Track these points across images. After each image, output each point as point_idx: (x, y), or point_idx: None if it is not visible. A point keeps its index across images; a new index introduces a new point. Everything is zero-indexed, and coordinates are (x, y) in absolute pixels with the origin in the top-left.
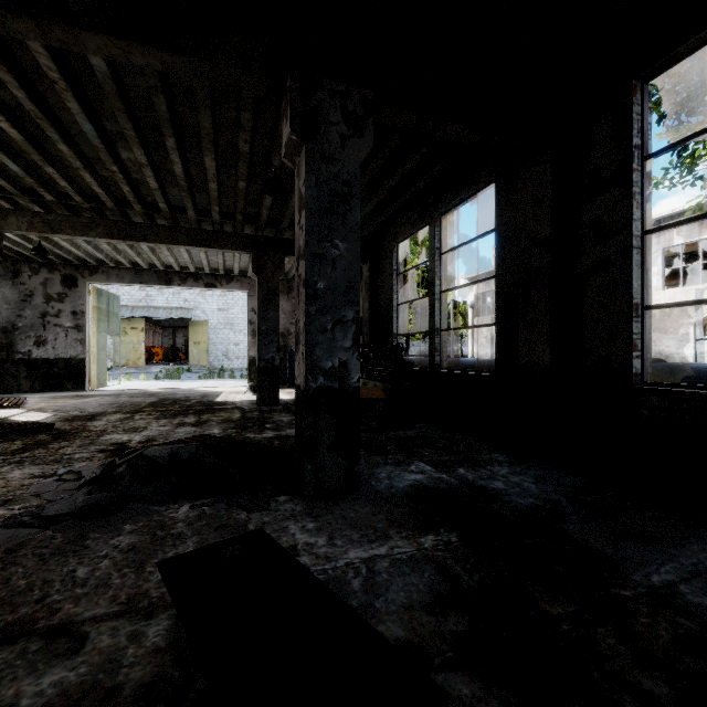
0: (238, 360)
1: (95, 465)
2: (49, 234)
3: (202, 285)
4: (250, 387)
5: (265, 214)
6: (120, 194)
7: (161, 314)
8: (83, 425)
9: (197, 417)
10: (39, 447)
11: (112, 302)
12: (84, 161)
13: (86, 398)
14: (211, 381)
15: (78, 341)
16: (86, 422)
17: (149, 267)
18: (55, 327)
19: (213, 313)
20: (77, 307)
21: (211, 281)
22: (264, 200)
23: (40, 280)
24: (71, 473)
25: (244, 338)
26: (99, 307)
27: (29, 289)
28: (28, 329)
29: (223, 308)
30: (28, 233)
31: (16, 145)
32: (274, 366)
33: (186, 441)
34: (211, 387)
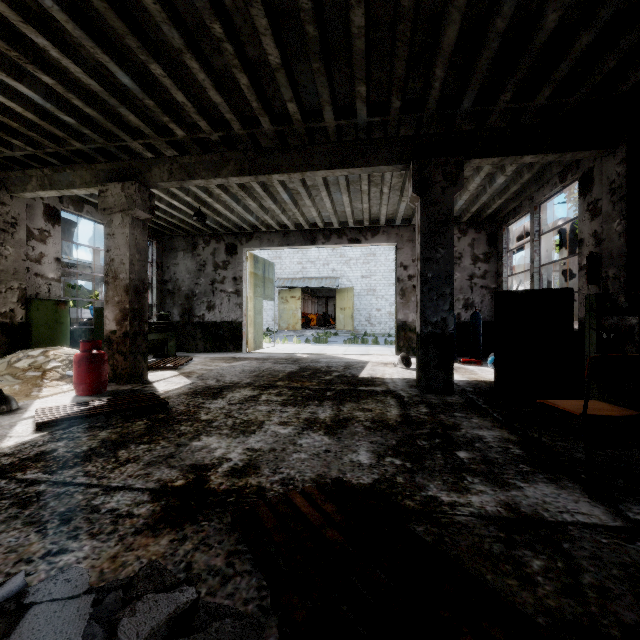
0: (379, 325)
1: (85, 574)
2: (187, 182)
3: (346, 241)
4: (401, 358)
5: (438, 81)
6: (245, 108)
7: (313, 283)
8: (198, 406)
9: (334, 406)
10: (104, 454)
11: (267, 268)
12: (183, 33)
13: (237, 361)
14: (355, 346)
15: (238, 306)
16: (206, 400)
17: (295, 228)
18: (221, 293)
19: (357, 280)
20: (237, 273)
21: (355, 235)
22: (444, 33)
23: (210, 250)
24: (2, 613)
25: (386, 303)
26: (256, 273)
27: (203, 260)
28: (202, 295)
29: (366, 275)
30: (170, 185)
31: (114, 36)
32: (445, 332)
33: (298, 508)
34: (355, 354)
